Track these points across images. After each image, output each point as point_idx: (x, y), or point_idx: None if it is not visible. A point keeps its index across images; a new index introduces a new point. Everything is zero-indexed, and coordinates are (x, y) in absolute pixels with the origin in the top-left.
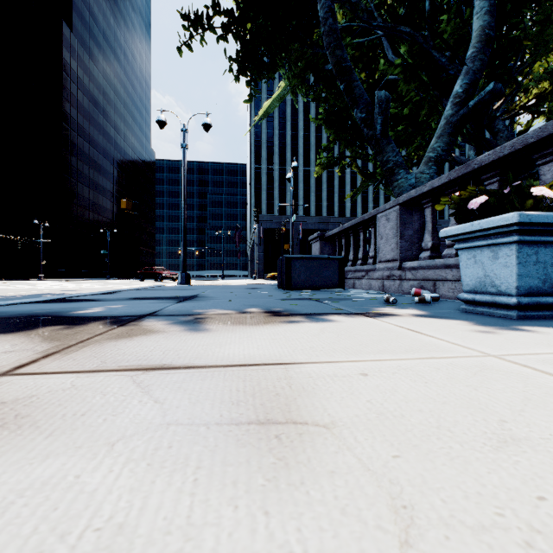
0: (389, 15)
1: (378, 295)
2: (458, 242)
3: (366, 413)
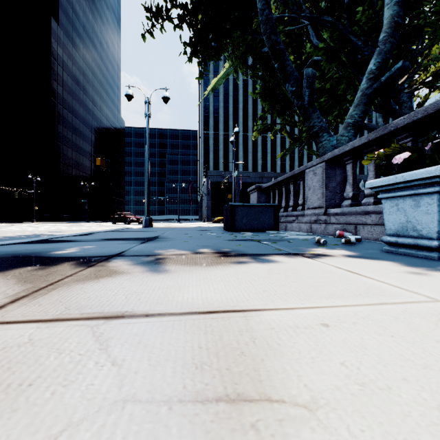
0: (313, 9)
1: (308, 237)
2: (382, 192)
3: (347, 383)
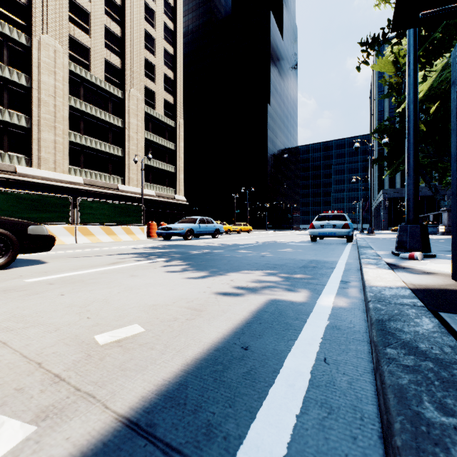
0: None
1: None
2: None
3: None
